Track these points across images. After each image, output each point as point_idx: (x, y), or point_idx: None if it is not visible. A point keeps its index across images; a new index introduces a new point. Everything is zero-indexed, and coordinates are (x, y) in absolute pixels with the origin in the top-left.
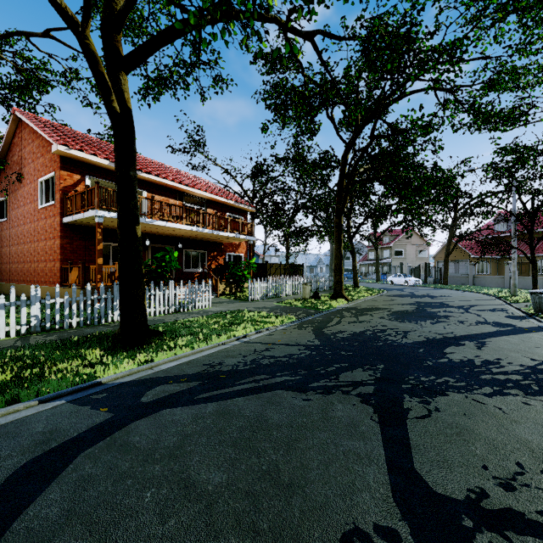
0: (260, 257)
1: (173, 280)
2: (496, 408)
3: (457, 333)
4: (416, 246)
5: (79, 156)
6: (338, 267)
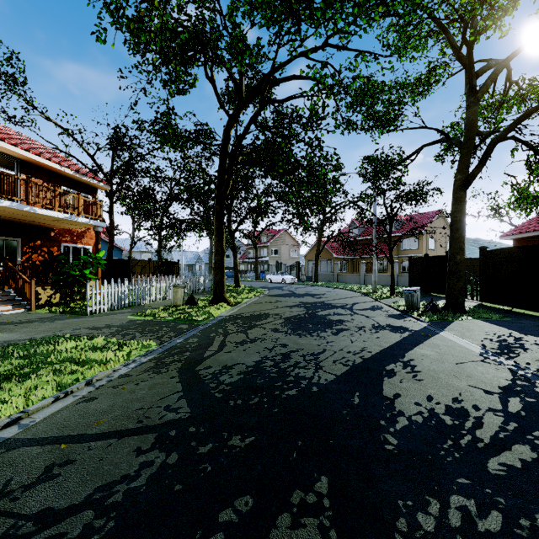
0: (123, 252)
1: None
2: None
3: (370, 348)
4: (289, 246)
5: None
6: (219, 265)
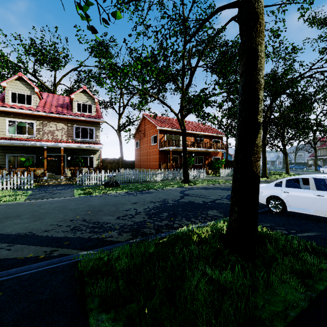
0: (232, 156)
1: (192, 168)
2: None
3: None
4: None
5: (163, 129)
6: (263, 163)
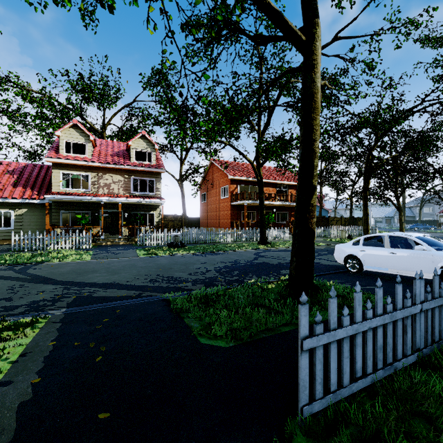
0: (328, 212)
1: (272, 227)
2: None
3: None
4: None
5: (236, 178)
6: (365, 221)
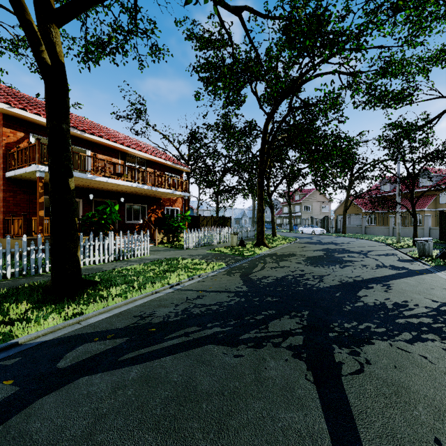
0: (194, 211)
1: (114, 231)
2: (422, 357)
3: (364, 276)
4: (320, 203)
5: (22, 115)
6: (260, 219)
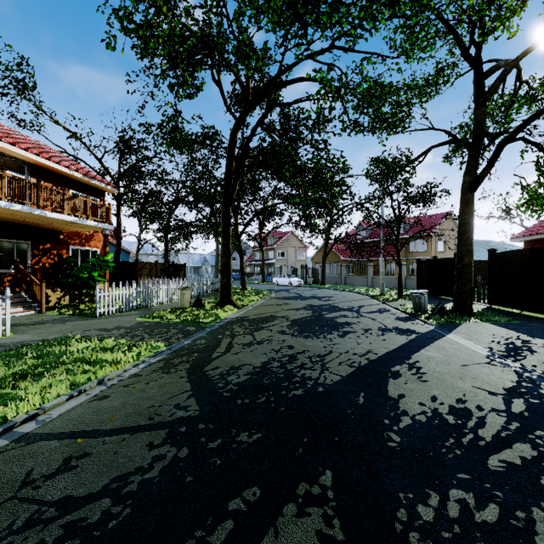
0: (130, 255)
1: None
2: None
3: (376, 350)
4: (296, 248)
5: None
6: (225, 267)
